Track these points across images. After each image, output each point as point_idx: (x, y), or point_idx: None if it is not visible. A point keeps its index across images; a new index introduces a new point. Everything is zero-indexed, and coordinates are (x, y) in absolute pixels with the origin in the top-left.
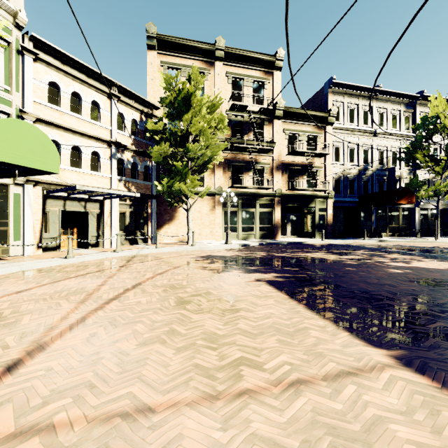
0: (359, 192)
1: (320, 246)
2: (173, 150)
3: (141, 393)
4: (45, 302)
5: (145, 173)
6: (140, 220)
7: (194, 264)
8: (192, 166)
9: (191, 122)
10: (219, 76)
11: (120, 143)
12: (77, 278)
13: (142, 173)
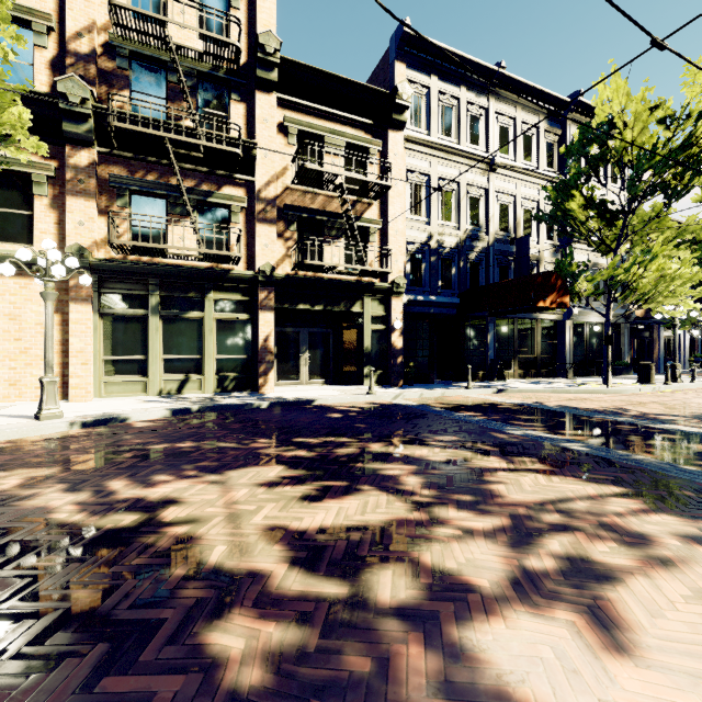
0: (462, 285)
1: (341, 414)
2: None
3: None
4: None
5: None
6: None
7: None
8: None
9: None
10: None
11: None
12: None
13: None
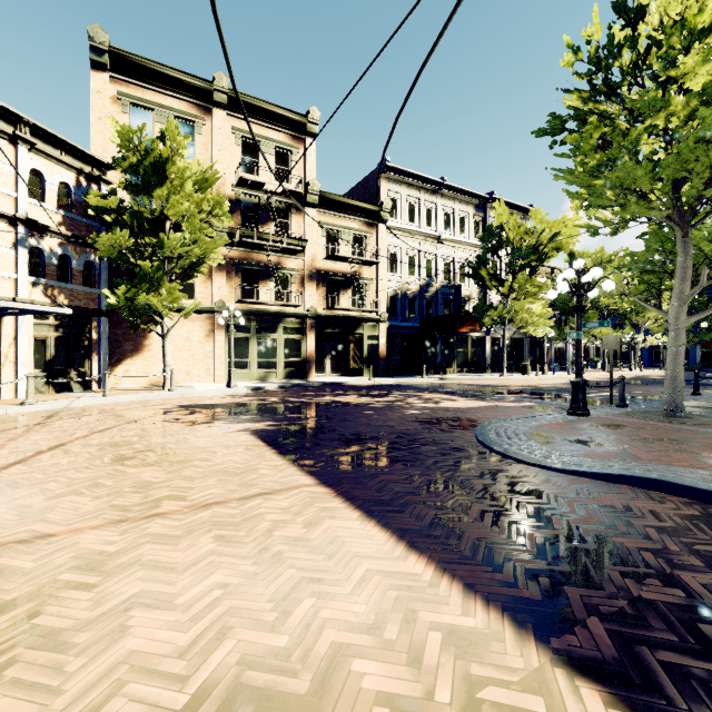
0: (421, 315)
1: (362, 387)
2: (138, 240)
3: (42, 528)
4: None
5: (86, 274)
6: (76, 352)
7: (162, 416)
8: (172, 269)
9: (168, 201)
10: (220, 132)
11: (36, 222)
12: None
13: (80, 273)
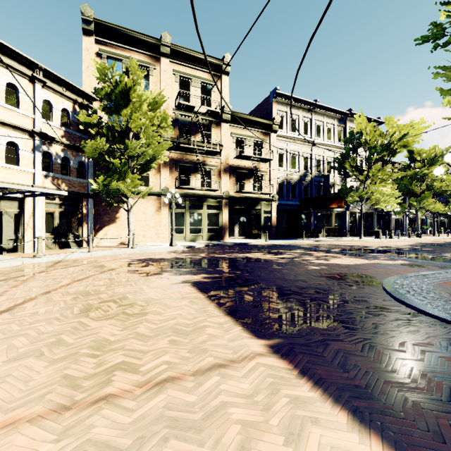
0: (300, 196)
1: (262, 246)
2: (112, 146)
3: None
4: None
5: (79, 170)
6: (73, 222)
7: (125, 268)
8: (133, 165)
9: (131, 117)
10: (165, 73)
11: (46, 135)
12: None
13: (75, 169)
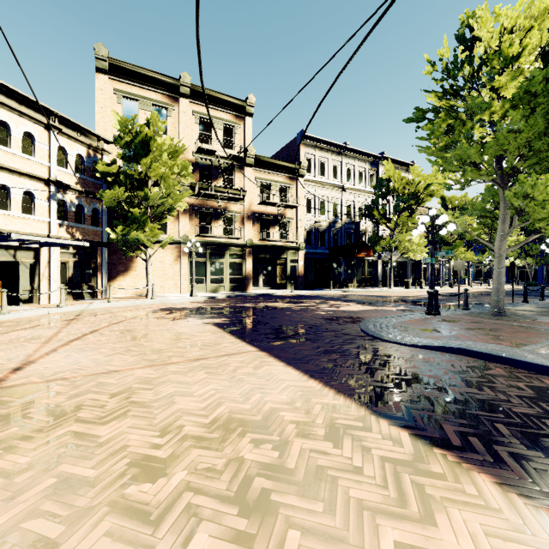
0: (329, 244)
1: (286, 296)
2: (129, 193)
3: (111, 368)
4: (7, 345)
5: (93, 217)
6: (87, 272)
7: (151, 315)
8: (152, 214)
9: (150, 166)
10: (185, 114)
11: (62, 182)
12: (26, 330)
13: (90, 217)
